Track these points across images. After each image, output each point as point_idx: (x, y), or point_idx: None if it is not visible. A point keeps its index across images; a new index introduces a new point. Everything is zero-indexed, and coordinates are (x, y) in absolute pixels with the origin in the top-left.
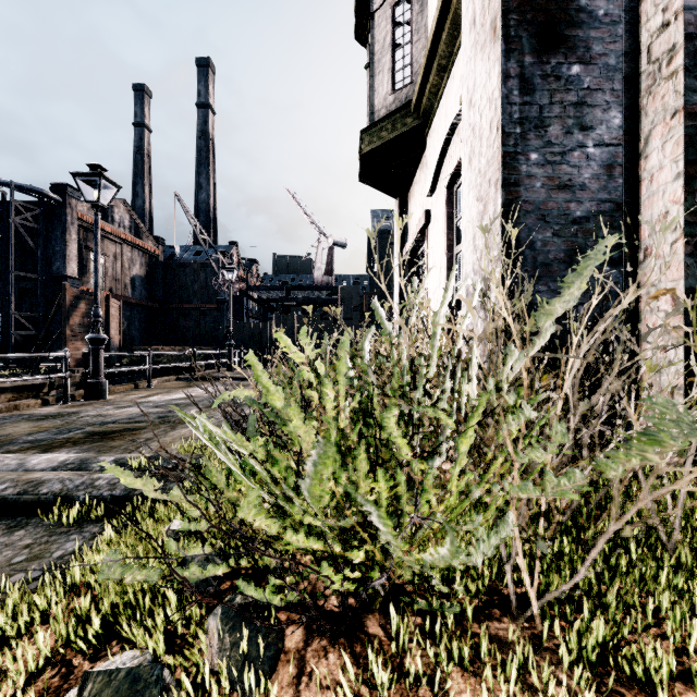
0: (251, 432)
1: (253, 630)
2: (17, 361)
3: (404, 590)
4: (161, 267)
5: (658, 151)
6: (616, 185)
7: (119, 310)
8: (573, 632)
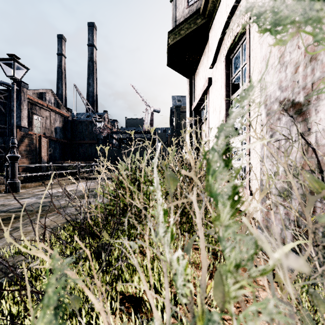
0: None
1: None
2: None
3: None
4: (70, 123)
5: None
6: None
7: (46, 143)
8: None
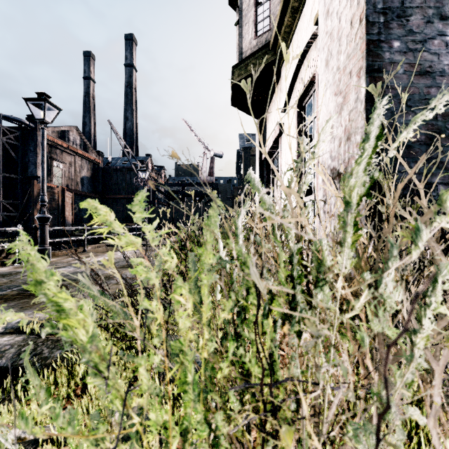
0: None
1: None
2: (4, 232)
3: None
4: (101, 171)
5: None
6: None
7: (71, 199)
8: None
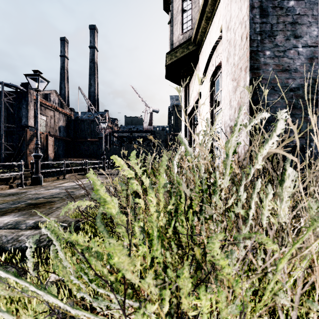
0: (98, 223)
1: None
2: (5, 165)
3: None
4: (73, 122)
5: None
6: (315, 69)
7: (52, 142)
8: None
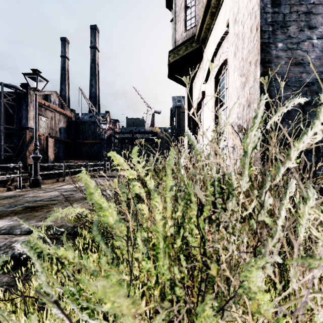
0: (94, 231)
1: None
2: (4, 167)
3: None
4: (73, 123)
5: None
6: None
7: (52, 143)
8: None
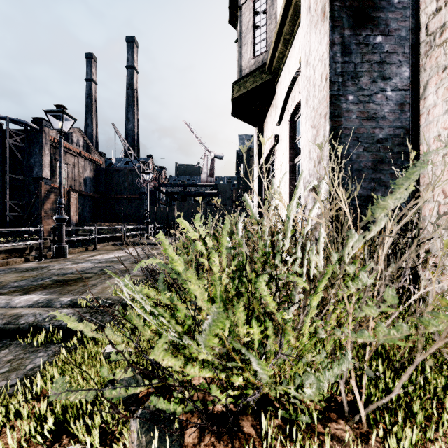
0: (160, 286)
1: (162, 430)
2: (10, 232)
3: (268, 398)
4: (103, 171)
5: (433, 94)
6: (406, 117)
7: (76, 199)
8: (392, 435)
